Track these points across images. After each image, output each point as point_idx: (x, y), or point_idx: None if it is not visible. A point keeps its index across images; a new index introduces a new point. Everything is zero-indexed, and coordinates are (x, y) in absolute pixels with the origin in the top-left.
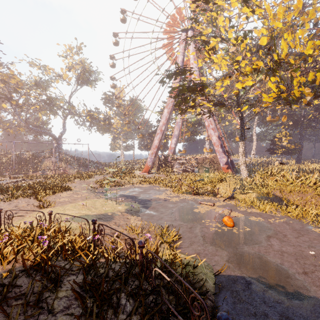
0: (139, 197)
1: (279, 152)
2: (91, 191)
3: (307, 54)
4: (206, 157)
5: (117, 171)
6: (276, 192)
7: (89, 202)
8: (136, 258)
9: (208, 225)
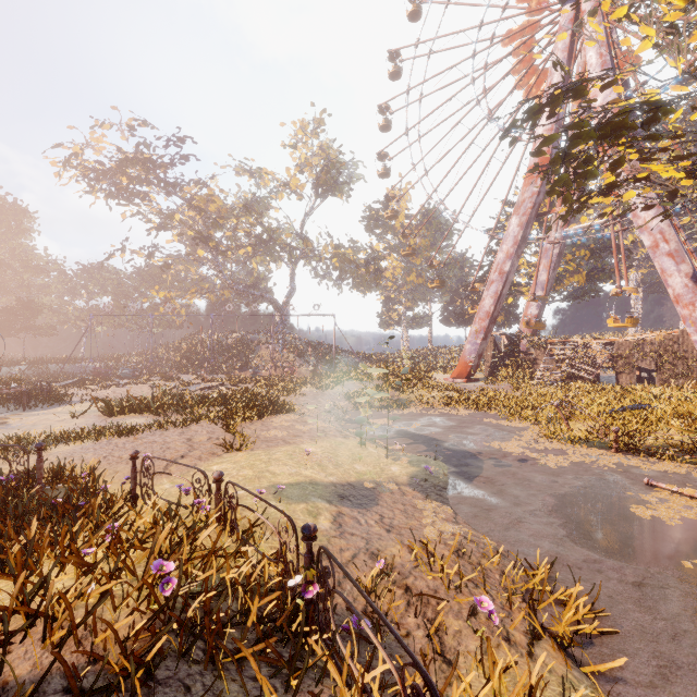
0: (445, 443)
1: None
2: (333, 417)
3: None
4: (645, 339)
5: (393, 373)
6: None
7: (324, 446)
8: None
9: None
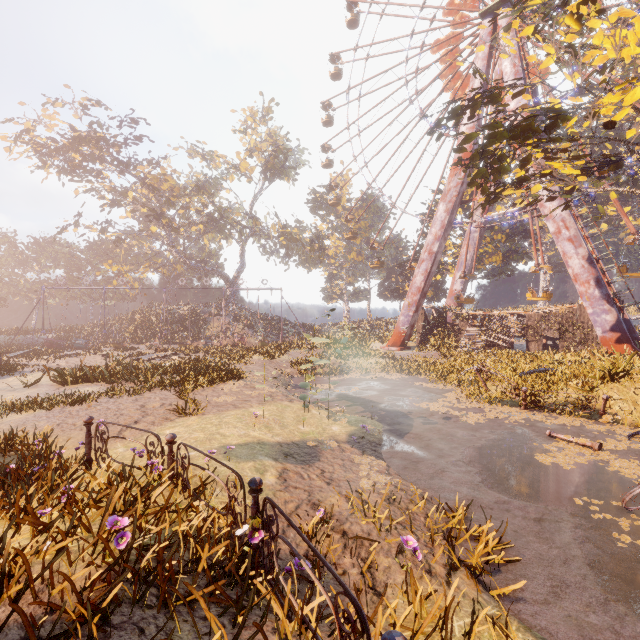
0: (380, 405)
1: None
2: (280, 383)
3: None
4: (550, 311)
5: (335, 343)
6: None
7: (271, 410)
8: None
9: (600, 521)
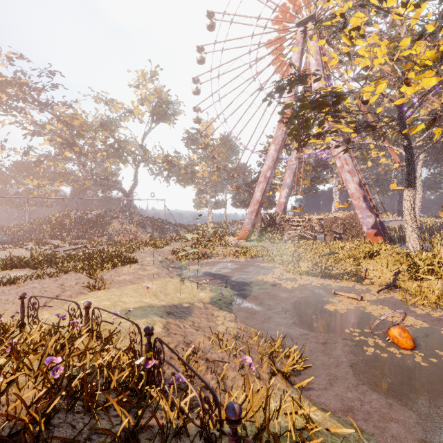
0: (232, 278)
1: None
2: (164, 266)
3: None
4: (338, 216)
5: (202, 237)
6: None
7: (157, 284)
8: (221, 439)
9: (358, 341)
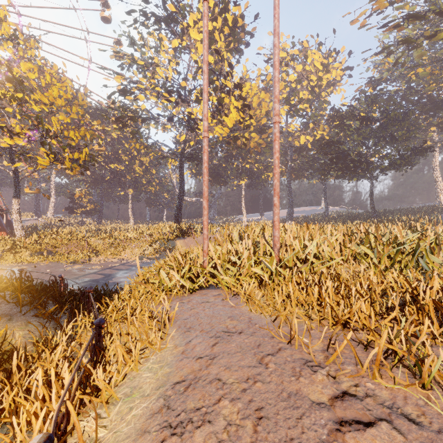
0: None
1: (79, 212)
2: None
3: (73, 138)
4: None
5: None
6: (49, 247)
7: None
8: None
9: None
